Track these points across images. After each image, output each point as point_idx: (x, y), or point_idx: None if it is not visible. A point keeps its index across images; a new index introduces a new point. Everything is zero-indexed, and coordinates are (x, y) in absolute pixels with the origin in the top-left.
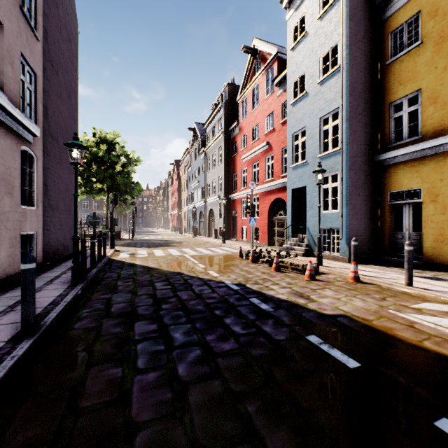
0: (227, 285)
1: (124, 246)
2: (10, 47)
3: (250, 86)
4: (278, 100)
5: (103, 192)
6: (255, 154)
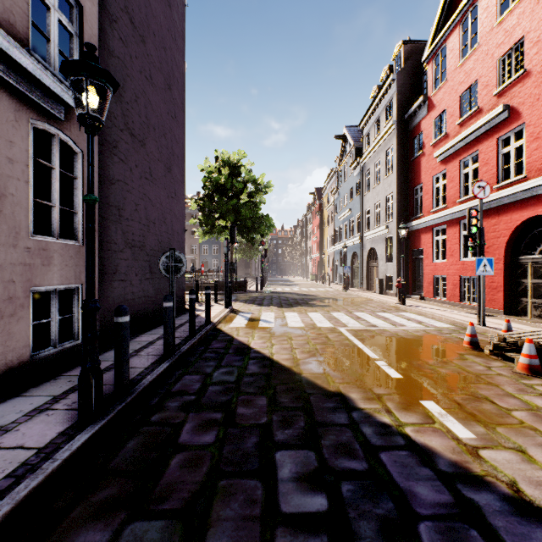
0: None
1: (247, 302)
2: None
3: (455, 19)
4: (541, 4)
5: (227, 230)
6: (469, 139)
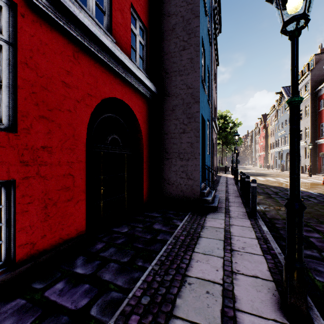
0: (310, 192)
1: None
2: (214, 105)
3: None
4: None
5: (219, 144)
6: None
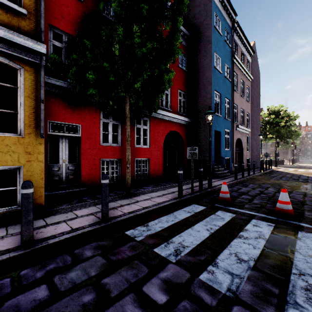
0: None
1: (283, 167)
2: (244, 113)
3: None
4: None
5: (273, 138)
6: None
